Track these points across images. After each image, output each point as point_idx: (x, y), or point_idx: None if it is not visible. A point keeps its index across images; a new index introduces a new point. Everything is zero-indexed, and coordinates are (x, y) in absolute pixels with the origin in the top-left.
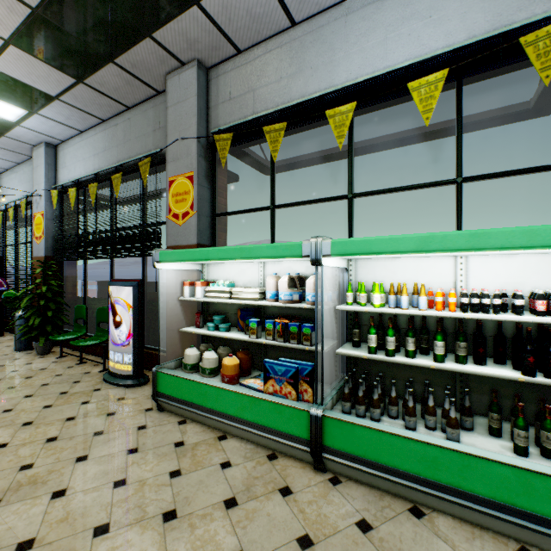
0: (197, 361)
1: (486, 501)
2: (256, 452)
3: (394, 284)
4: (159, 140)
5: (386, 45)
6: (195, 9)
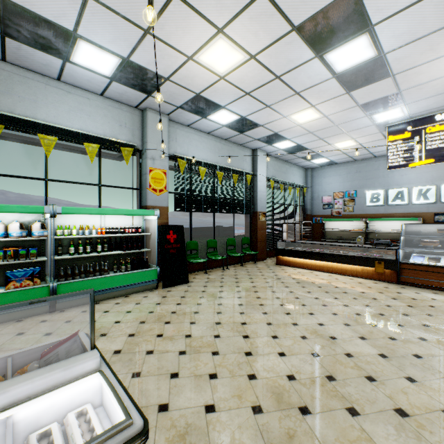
0: None
1: (118, 287)
2: (7, 324)
3: (76, 226)
4: None
5: (70, 115)
6: None
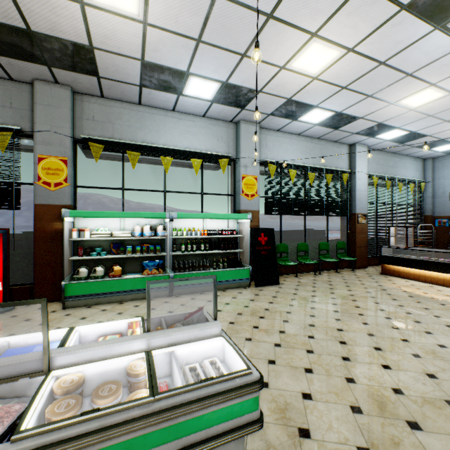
0: (87, 275)
1: (217, 281)
2: (143, 301)
3: (185, 228)
4: (11, 117)
5: (181, 137)
6: (94, 77)
